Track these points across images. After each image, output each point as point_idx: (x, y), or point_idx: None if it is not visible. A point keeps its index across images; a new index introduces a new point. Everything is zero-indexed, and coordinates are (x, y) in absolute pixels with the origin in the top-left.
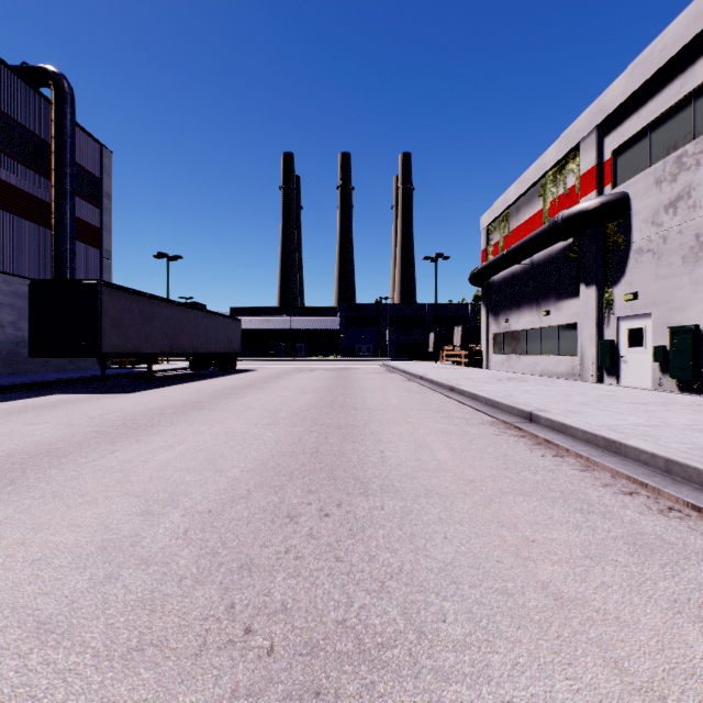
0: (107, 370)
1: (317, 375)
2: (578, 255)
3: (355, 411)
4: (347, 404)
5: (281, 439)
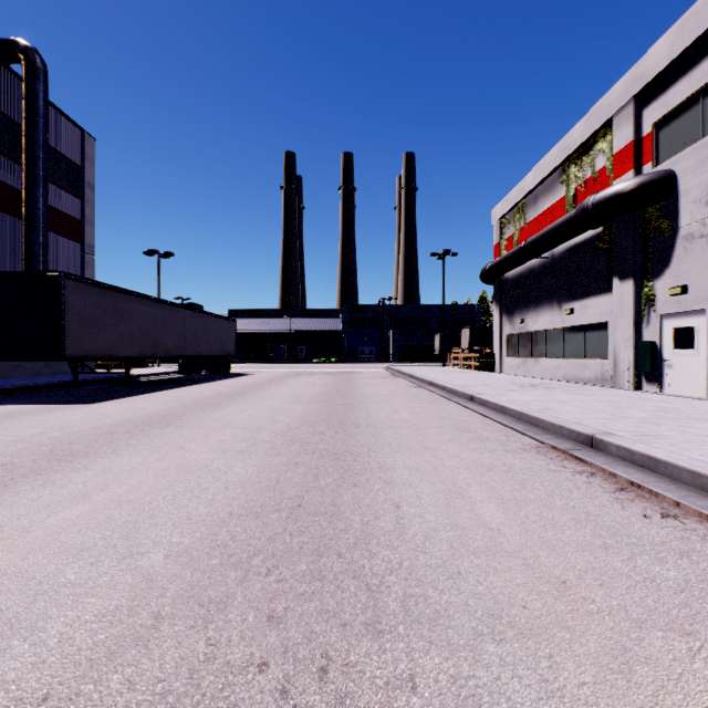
0: (86, 375)
1: (316, 379)
2: (609, 245)
3: (357, 429)
4: (348, 419)
5: (252, 480)
